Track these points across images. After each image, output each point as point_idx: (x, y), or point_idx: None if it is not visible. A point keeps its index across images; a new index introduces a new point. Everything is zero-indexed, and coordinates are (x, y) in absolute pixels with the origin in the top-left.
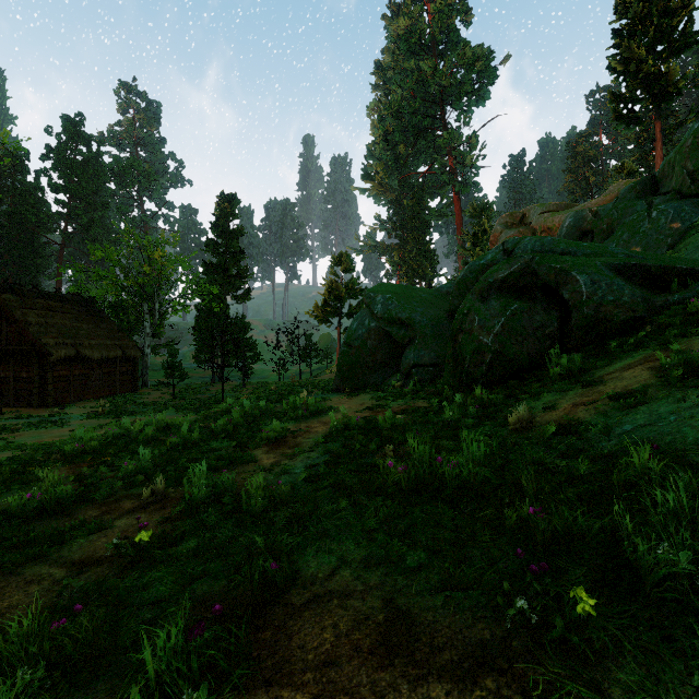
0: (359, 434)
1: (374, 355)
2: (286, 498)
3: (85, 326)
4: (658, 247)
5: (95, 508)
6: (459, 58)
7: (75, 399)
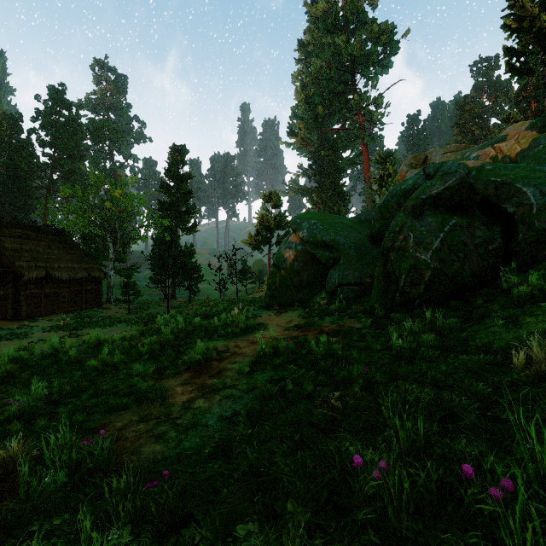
0: (290, 362)
1: (300, 275)
2: (171, 511)
3: (56, 251)
4: None
5: None
6: (367, 33)
7: (46, 313)
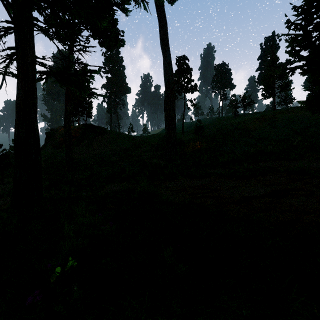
0: None
1: None
2: None
3: None
4: None
5: None
6: None
7: None
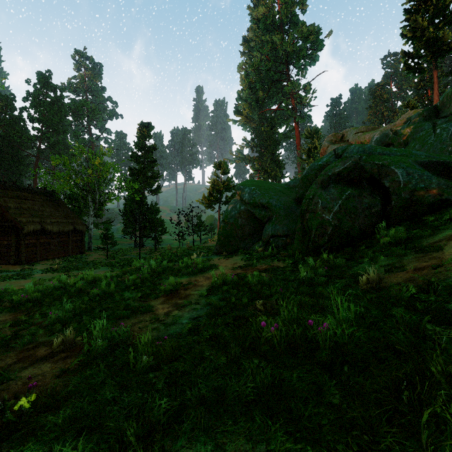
0: (234, 288)
1: (243, 229)
2: (170, 353)
3: (48, 209)
4: (441, 153)
5: (14, 355)
6: (298, 33)
7: (41, 259)
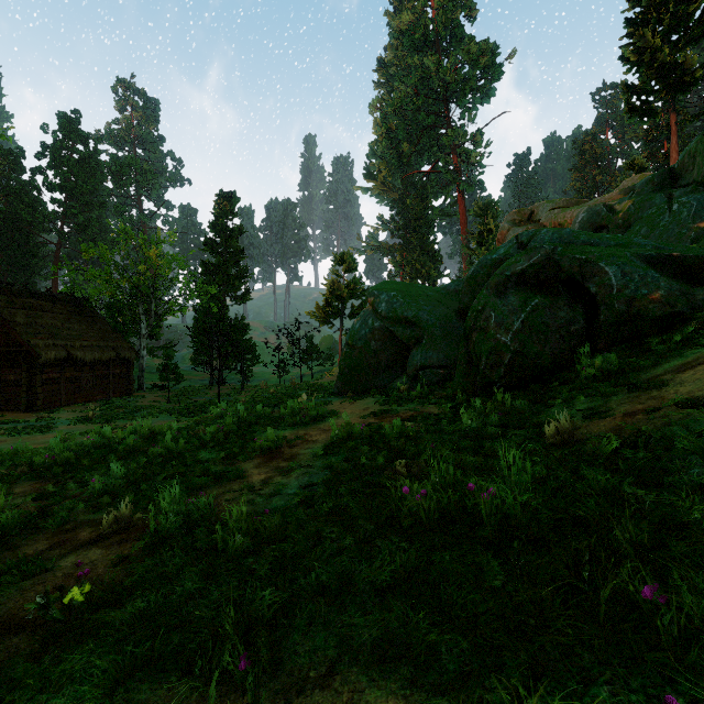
0: (364, 444)
1: (378, 356)
2: (274, 533)
3: (77, 326)
4: (680, 241)
5: (45, 538)
6: (463, 53)
7: (66, 402)
